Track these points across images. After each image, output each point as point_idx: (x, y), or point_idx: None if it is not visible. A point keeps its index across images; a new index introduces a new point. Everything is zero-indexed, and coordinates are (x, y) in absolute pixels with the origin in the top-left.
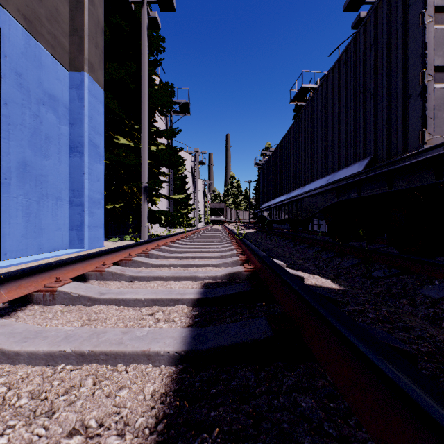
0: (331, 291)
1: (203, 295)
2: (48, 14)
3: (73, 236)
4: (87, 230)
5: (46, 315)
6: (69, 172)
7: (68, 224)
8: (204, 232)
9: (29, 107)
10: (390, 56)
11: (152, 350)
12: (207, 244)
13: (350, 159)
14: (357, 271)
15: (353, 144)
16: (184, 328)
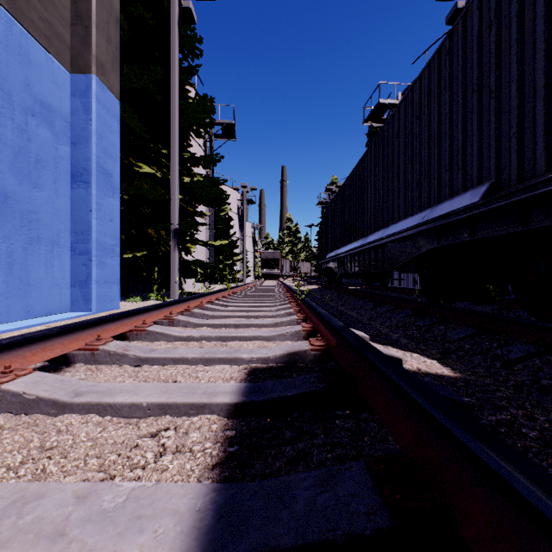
0: (445, 381)
1: (246, 398)
2: None
3: (77, 295)
4: (95, 287)
5: None
6: (71, 208)
7: (69, 278)
8: (253, 288)
9: (11, 117)
10: (523, 32)
11: None
12: (257, 305)
13: (457, 187)
14: (474, 347)
15: (461, 166)
16: (204, 483)
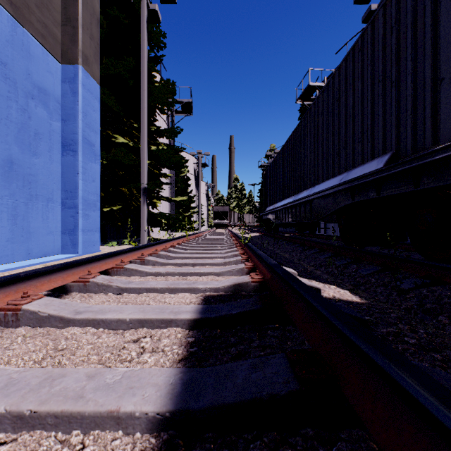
0: (353, 305)
1: (202, 315)
2: (37, 1)
3: (66, 241)
4: (81, 234)
5: (1, 342)
6: (62, 172)
7: (60, 227)
8: (207, 235)
9: (16, 100)
10: (416, 37)
11: (123, 410)
12: (210, 249)
13: (367, 155)
14: (378, 280)
15: (370, 139)
16: (174, 368)
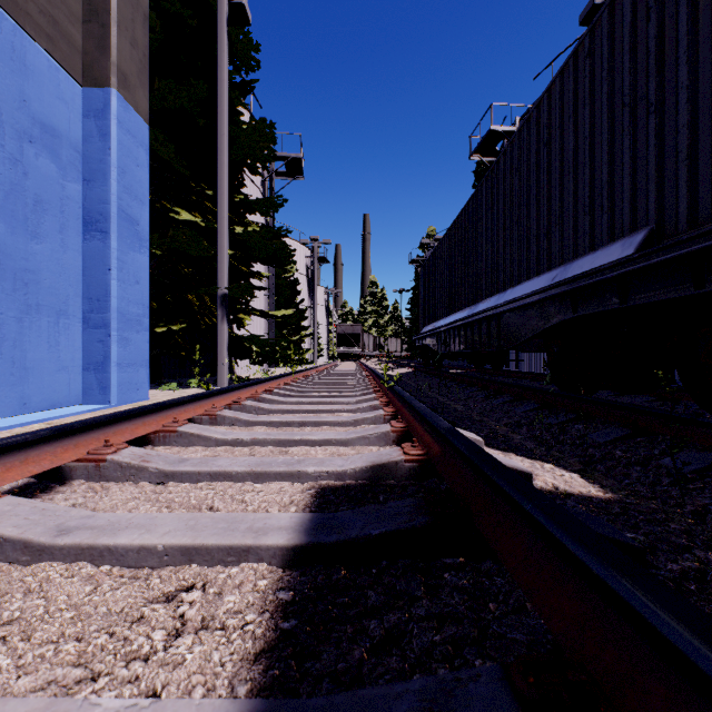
0: (594, 505)
1: (310, 537)
2: None
3: (91, 382)
4: (116, 371)
5: None
6: (83, 266)
7: (81, 360)
8: (326, 372)
9: (0, 143)
10: (697, 21)
11: None
12: (330, 396)
13: (601, 235)
14: (628, 455)
15: (607, 207)
16: (235, 701)
